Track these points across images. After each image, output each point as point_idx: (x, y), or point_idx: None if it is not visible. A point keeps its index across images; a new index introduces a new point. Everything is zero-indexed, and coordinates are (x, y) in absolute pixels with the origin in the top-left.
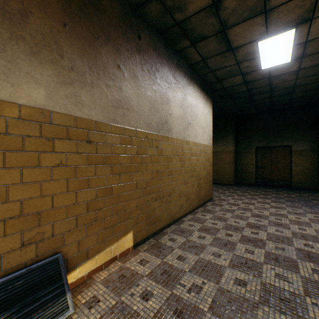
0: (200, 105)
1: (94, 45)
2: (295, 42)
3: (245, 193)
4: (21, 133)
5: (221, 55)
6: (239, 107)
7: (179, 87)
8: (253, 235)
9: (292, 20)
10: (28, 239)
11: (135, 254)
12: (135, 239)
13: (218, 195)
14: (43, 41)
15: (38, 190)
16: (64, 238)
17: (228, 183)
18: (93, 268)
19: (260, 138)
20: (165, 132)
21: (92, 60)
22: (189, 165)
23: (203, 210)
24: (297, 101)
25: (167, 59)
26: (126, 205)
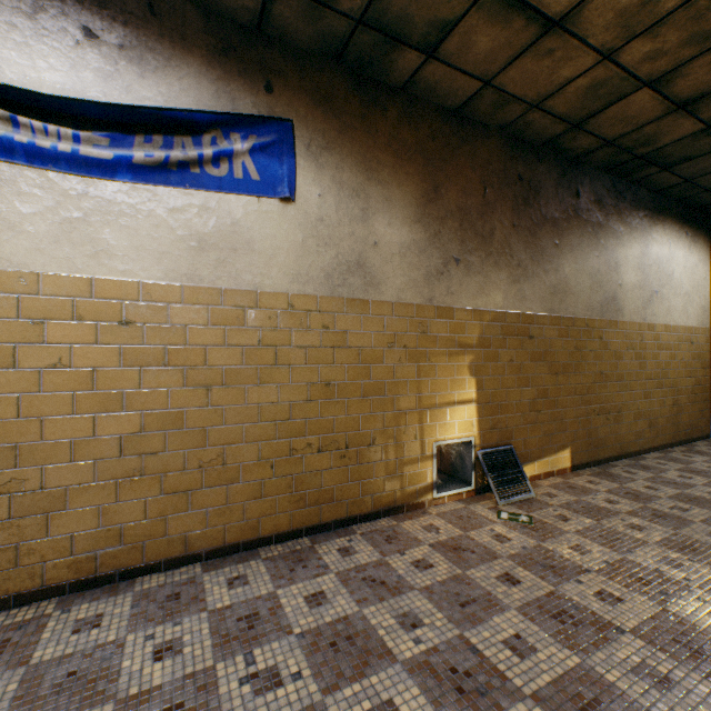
0: (678, 253)
1: (534, 232)
2: None
3: None
4: (490, 334)
5: None
6: None
7: (634, 237)
8: None
9: None
10: (493, 424)
11: (576, 476)
12: (572, 459)
13: None
14: (501, 249)
15: (498, 383)
16: (513, 432)
17: None
18: (533, 474)
19: None
20: (612, 315)
21: (532, 248)
22: (653, 365)
23: (684, 449)
24: None
25: (615, 201)
26: (563, 413)
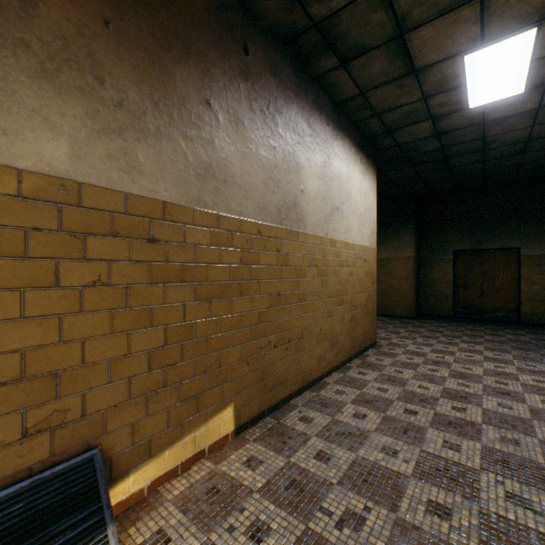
0: (355, 175)
1: (163, 62)
2: (535, 55)
3: (436, 333)
4: (22, 224)
5: (395, 82)
6: (423, 179)
7: (317, 142)
8: (457, 413)
9: (533, 10)
10: (35, 423)
11: (238, 447)
12: (238, 418)
13: (387, 336)
14: (64, 51)
15: (54, 330)
16: (104, 419)
17: (403, 315)
18: (161, 474)
19: (462, 235)
20: (293, 224)
21: (158, 89)
22: (335, 282)
23: (360, 363)
24: (532, 168)
25: (297, 91)
26: (222, 357)
